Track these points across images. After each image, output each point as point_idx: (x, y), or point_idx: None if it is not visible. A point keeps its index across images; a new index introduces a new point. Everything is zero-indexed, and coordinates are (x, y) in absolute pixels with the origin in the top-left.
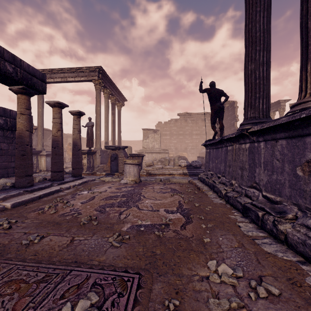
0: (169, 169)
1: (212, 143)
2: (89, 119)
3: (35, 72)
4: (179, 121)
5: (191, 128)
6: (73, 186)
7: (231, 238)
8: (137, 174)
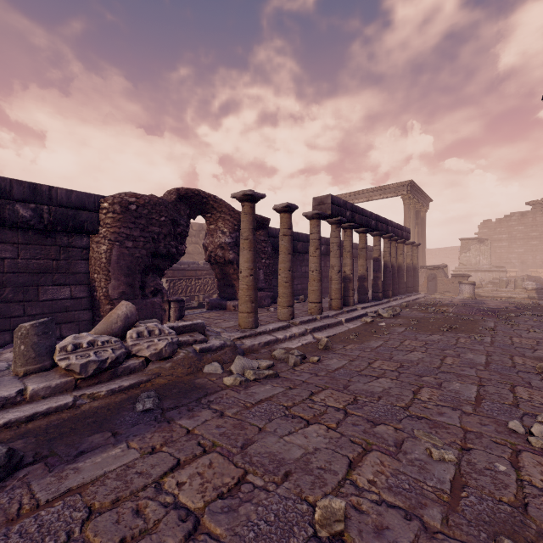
0: (507, 292)
1: None
2: None
3: (408, 230)
4: (530, 215)
5: None
6: (421, 297)
7: (540, 313)
8: (472, 292)
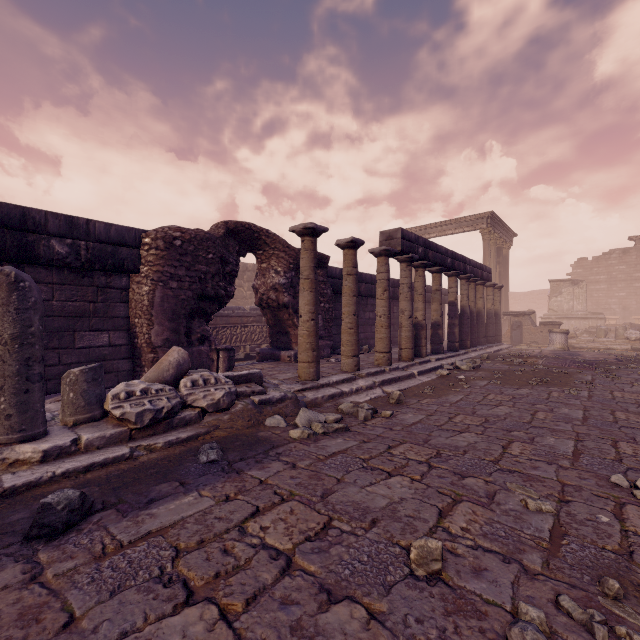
0: (607, 343)
1: None
2: None
3: (489, 270)
4: (633, 252)
5: None
6: (505, 348)
7: None
8: (565, 343)
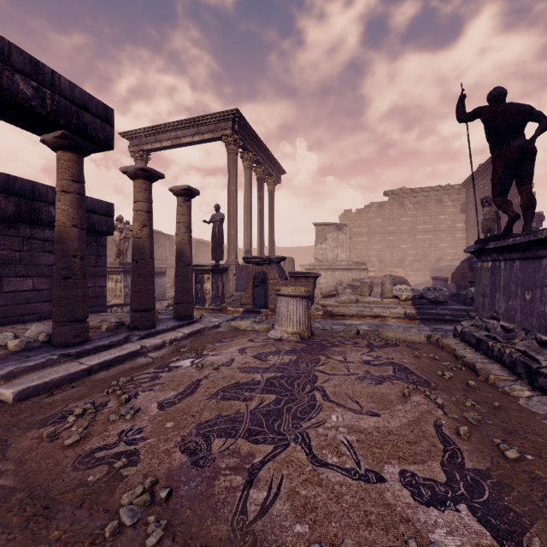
0: (373, 305)
1: (511, 245)
2: (216, 209)
3: (87, 101)
4: (387, 206)
5: (413, 219)
6: (170, 341)
7: None
8: (304, 319)
